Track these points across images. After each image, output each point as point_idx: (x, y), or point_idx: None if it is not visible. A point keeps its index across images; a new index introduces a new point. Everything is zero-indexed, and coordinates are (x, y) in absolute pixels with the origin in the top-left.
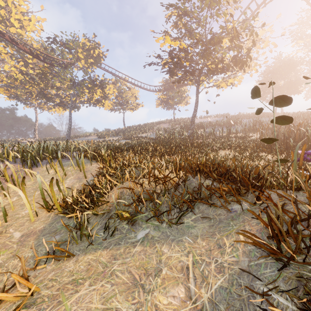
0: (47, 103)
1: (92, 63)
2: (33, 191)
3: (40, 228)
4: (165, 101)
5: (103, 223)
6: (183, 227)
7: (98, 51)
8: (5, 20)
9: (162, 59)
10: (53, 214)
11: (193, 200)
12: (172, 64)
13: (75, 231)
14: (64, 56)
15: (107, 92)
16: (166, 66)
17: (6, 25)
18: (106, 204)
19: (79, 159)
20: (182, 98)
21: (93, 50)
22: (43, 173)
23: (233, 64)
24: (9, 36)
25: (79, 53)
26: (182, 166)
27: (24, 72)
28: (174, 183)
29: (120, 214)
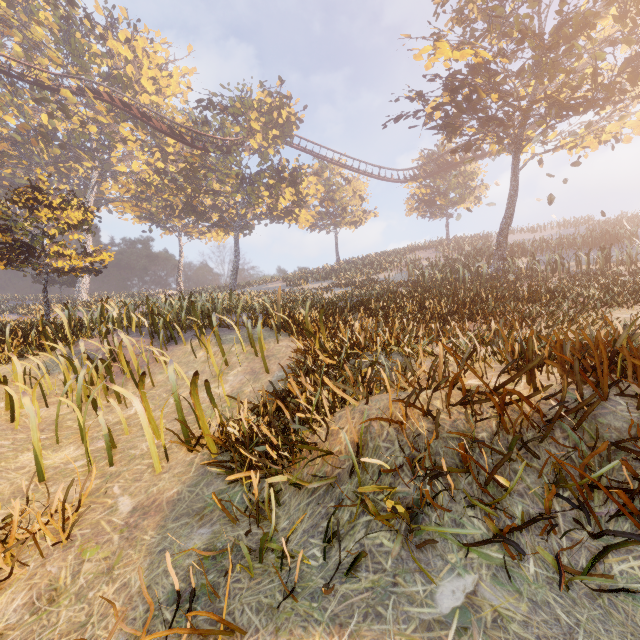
0: (198, 223)
1: (276, 138)
2: (166, 396)
3: (171, 493)
4: (427, 200)
5: (317, 515)
6: (618, 598)
7: (287, 112)
8: (133, 83)
9: (426, 100)
10: (199, 458)
11: (639, 491)
12: (453, 107)
13: (246, 522)
14: (226, 131)
15: (303, 192)
16: (436, 115)
17: (135, 93)
18: (325, 461)
19: (254, 329)
20: (468, 190)
21: (277, 112)
22: (186, 358)
23: (629, 80)
24: (139, 109)
25: (253, 120)
26: (546, 357)
27: (161, 170)
28: (530, 413)
29: (368, 496)
